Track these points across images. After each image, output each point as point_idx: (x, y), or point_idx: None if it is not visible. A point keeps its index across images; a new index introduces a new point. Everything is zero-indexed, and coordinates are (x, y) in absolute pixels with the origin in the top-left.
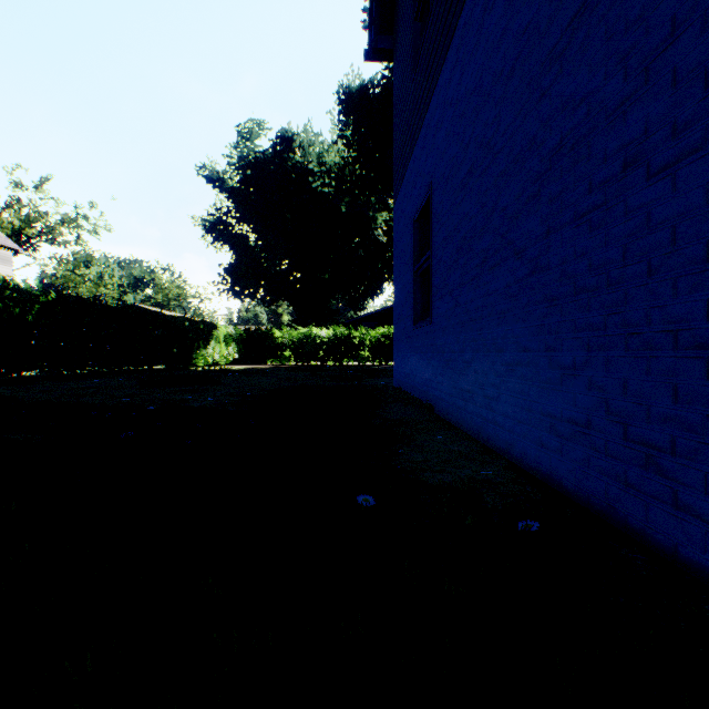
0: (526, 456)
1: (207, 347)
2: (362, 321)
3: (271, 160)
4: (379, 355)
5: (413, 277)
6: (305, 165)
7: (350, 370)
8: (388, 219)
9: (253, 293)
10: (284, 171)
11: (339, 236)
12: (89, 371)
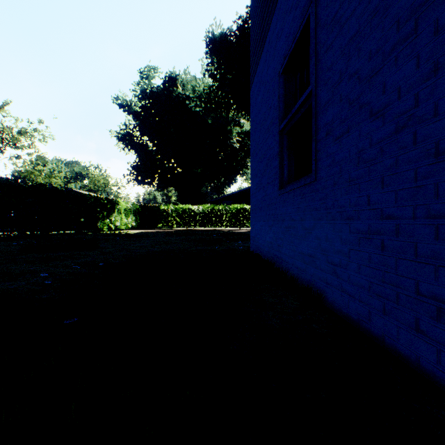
0: None
1: (110, 217)
2: (223, 200)
3: (162, 92)
4: (234, 222)
5: (278, 137)
6: (184, 95)
7: (213, 234)
8: (239, 133)
9: (150, 181)
10: (170, 99)
11: (207, 143)
12: (7, 235)
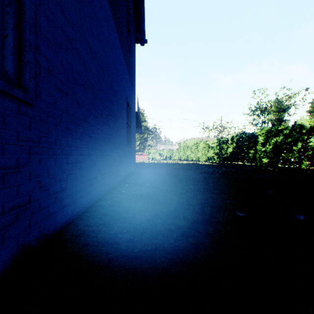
0: (111, 185)
1: None
2: None
3: None
4: None
5: None
6: None
7: None
8: None
9: None
10: None
11: None
12: None
